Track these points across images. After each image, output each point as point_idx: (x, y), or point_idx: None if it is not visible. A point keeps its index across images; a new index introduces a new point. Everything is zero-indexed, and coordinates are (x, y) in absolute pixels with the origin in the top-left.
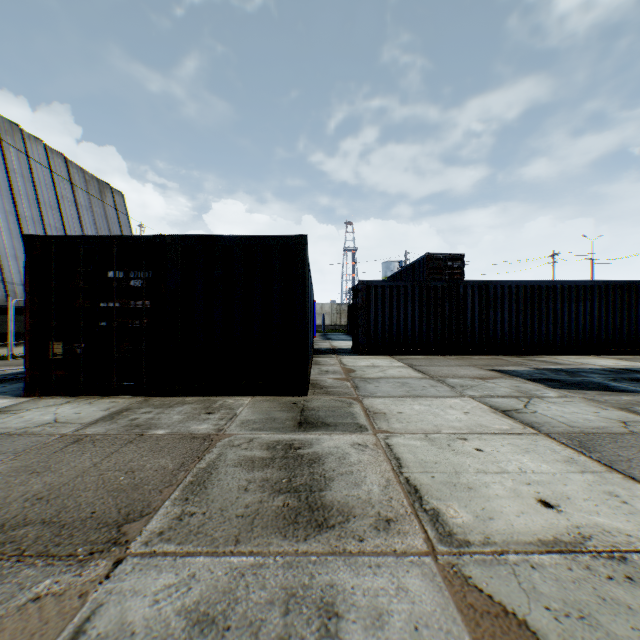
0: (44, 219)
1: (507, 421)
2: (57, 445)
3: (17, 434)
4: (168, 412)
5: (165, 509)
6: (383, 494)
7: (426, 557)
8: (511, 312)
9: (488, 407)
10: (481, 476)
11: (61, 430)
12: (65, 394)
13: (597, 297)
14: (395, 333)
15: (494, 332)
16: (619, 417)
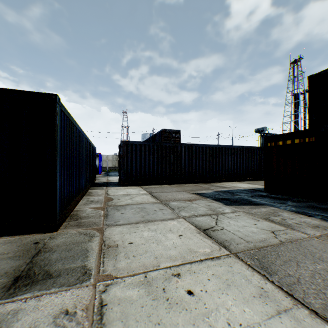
0: None
1: (208, 242)
2: None
3: None
4: None
5: None
6: None
7: None
8: (203, 160)
9: (195, 227)
10: None
11: None
12: None
13: (239, 153)
14: (143, 172)
15: (195, 171)
16: (268, 227)
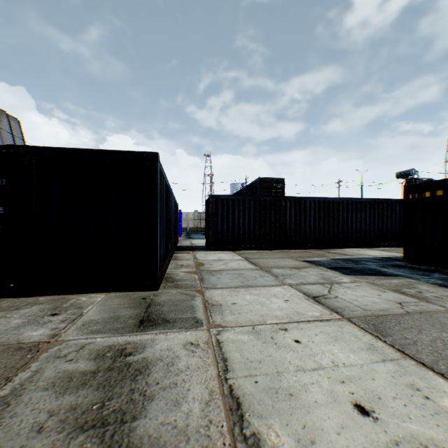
0: None
1: (318, 307)
2: None
3: None
4: (11, 316)
5: None
6: (203, 416)
7: None
8: (315, 219)
9: (303, 294)
10: (300, 375)
11: None
12: None
13: (368, 209)
14: (236, 234)
15: (304, 233)
16: (395, 298)
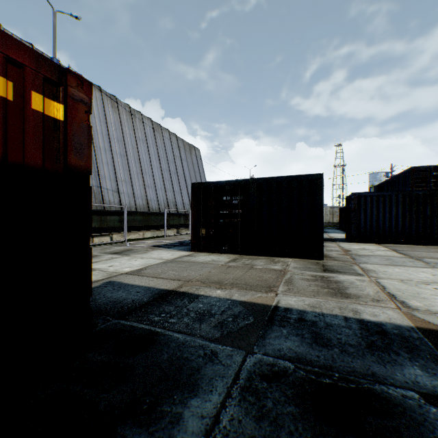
0: (169, 169)
1: None
2: (223, 267)
3: (205, 263)
4: (255, 261)
5: (281, 286)
6: (374, 294)
7: (395, 309)
8: None
9: None
10: (432, 296)
11: (219, 263)
12: (205, 251)
13: None
14: (381, 228)
15: None
16: None
